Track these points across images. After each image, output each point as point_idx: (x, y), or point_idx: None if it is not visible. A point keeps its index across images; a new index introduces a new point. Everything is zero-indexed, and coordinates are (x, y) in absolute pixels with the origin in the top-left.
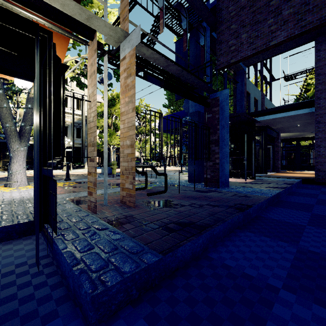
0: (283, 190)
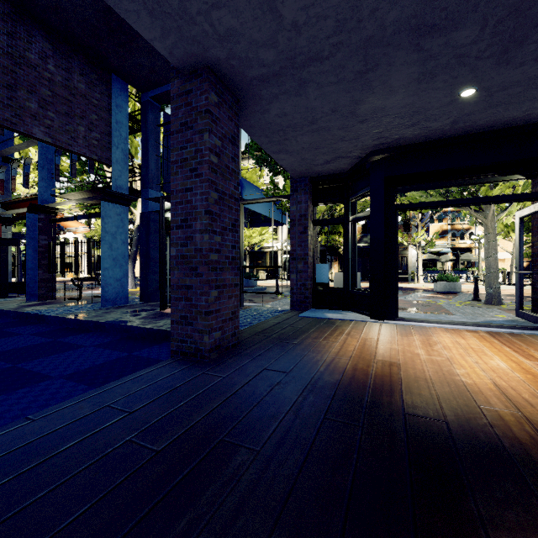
0: (57, 317)
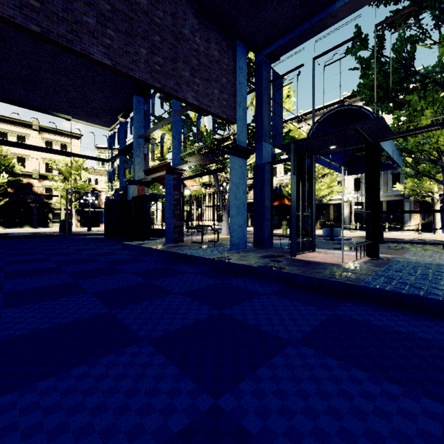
0: (206, 258)
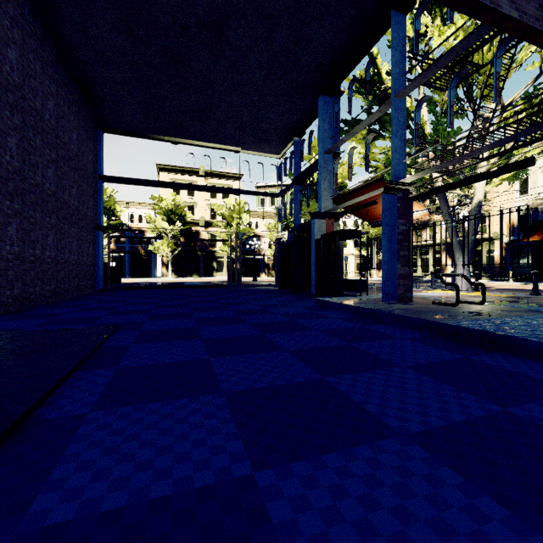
0: None
